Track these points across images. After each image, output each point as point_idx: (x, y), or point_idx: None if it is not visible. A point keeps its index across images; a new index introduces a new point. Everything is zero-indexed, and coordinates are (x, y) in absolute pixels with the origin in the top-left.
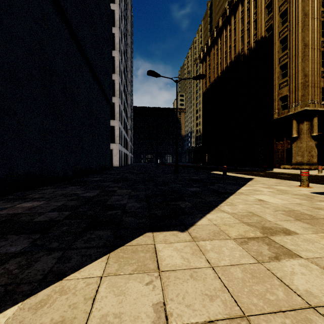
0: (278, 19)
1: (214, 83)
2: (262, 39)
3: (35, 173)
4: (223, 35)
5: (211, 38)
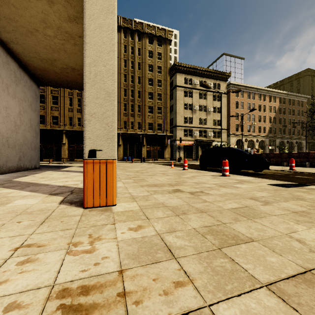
0: None
1: None
2: None
3: None
4: None
5: None
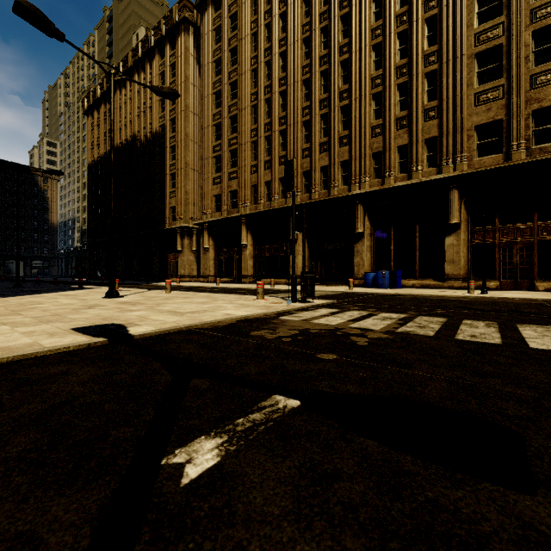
0: (169, 123)
1: (105, 157)
2: (157, 135)
3: None
4: (116, 96)
5: (101, 88)
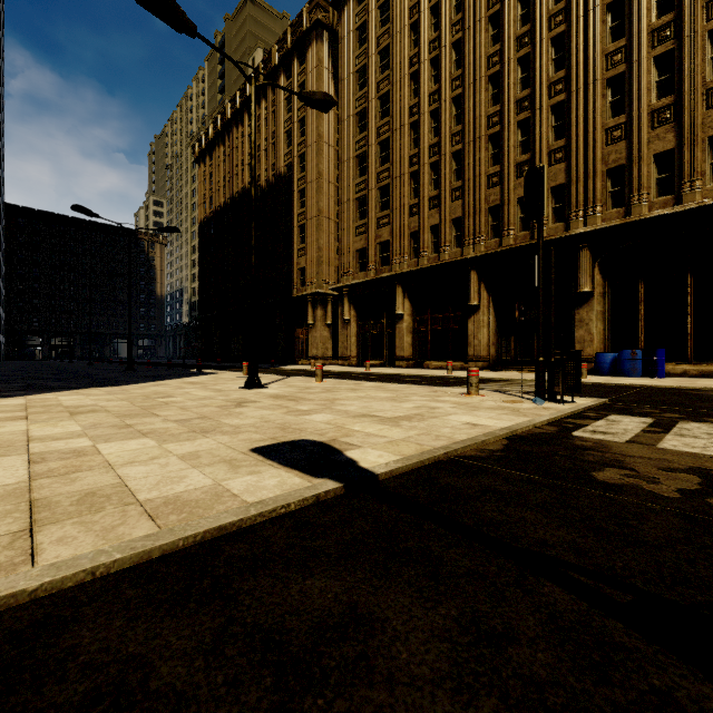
0: (297, 161)
1: (219, 212)
2: (281, 178)
3: None
4: (232, 134)
5: (215, 128)
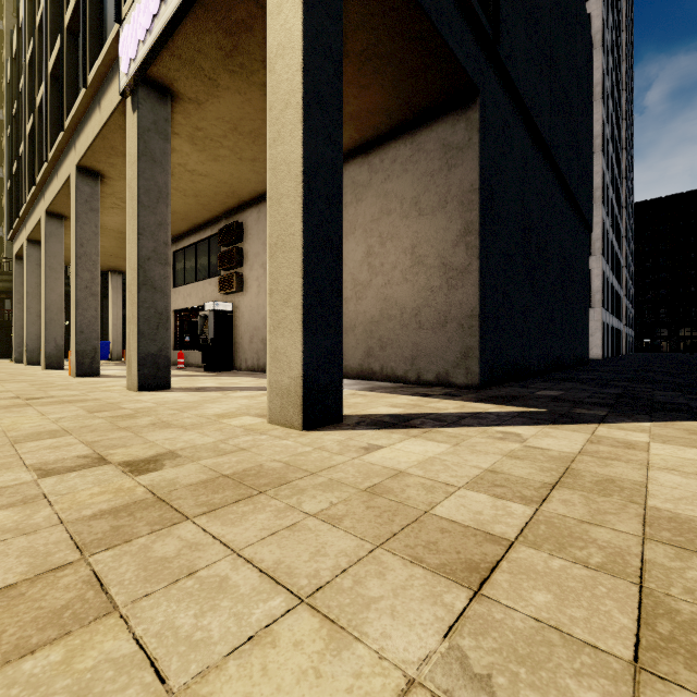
0: None
1: None
2: None
3: (518, 362)
4: None
5: None
